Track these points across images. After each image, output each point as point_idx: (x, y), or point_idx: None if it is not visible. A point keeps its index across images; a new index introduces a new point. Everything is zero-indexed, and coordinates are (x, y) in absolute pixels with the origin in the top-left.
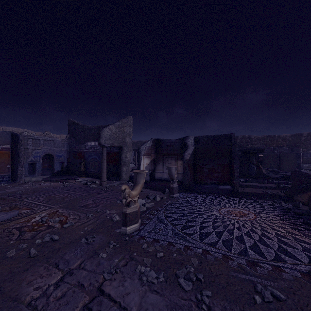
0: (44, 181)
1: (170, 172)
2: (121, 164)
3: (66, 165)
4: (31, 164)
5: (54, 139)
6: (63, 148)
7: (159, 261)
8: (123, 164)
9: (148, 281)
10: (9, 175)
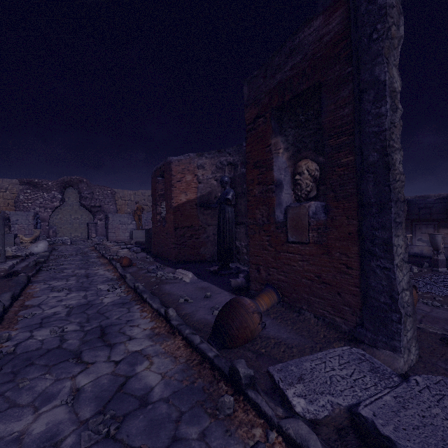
0: None
1: (433, 241)
2: None
3: None
4: None
5: None
6: None
7: (439, 301)
8: None
9: (433, 305)
10: None
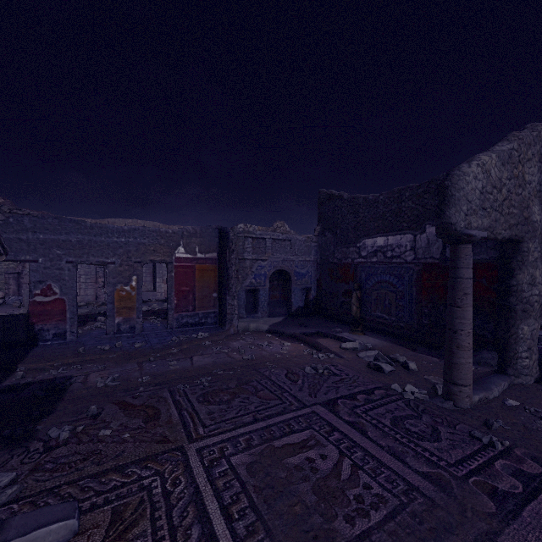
0: (271, 334)
1: None
2: (510, 310)
3: (314, 296)
4: (250, 291)
5: (291, 236)
6: (309, 258)
7: None
8: (522, 309)
9: None
10: (216, 312)
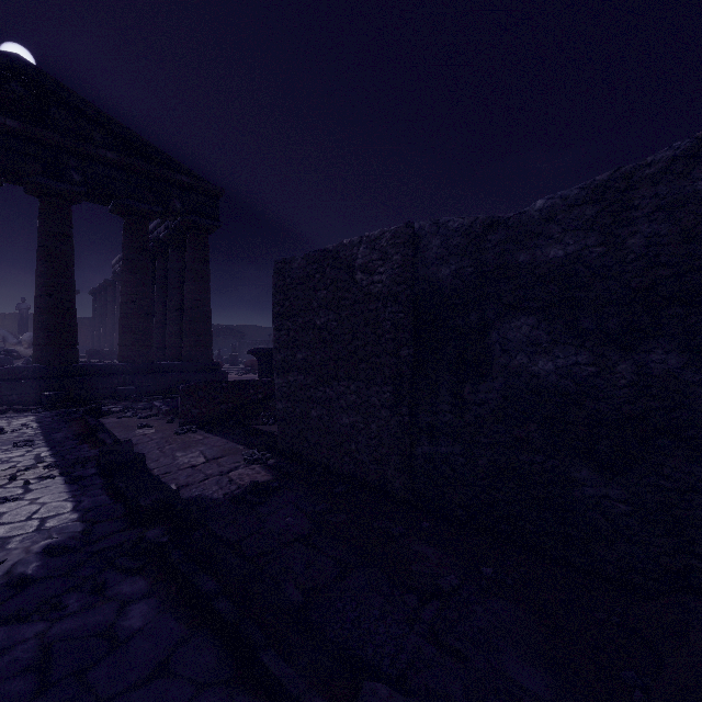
0: None
1: None
2: None
3: None
4: None
5: None
6: None
7: None
8: None
9: None
10: None
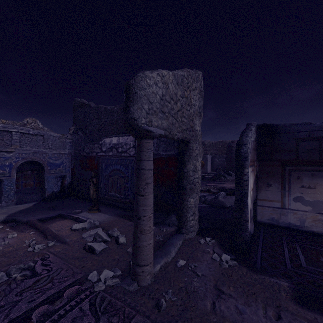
0: (6, 224)
1: None
2: (184, 189)
3: (69, 182)
4: None
5: (44, 132)
6: (64, 151)
7: None
8: (190, 188)
9: None
10: None
